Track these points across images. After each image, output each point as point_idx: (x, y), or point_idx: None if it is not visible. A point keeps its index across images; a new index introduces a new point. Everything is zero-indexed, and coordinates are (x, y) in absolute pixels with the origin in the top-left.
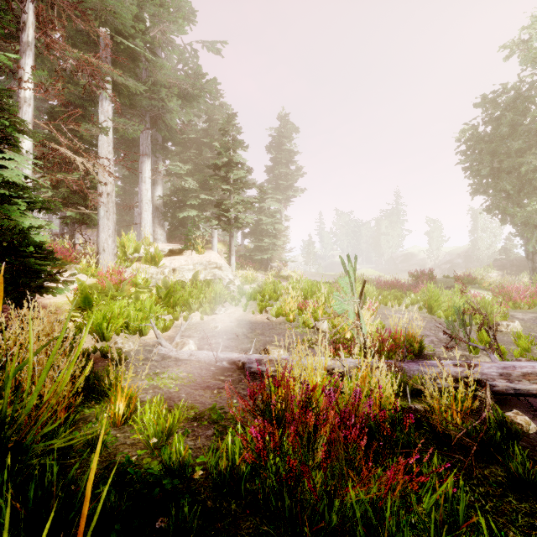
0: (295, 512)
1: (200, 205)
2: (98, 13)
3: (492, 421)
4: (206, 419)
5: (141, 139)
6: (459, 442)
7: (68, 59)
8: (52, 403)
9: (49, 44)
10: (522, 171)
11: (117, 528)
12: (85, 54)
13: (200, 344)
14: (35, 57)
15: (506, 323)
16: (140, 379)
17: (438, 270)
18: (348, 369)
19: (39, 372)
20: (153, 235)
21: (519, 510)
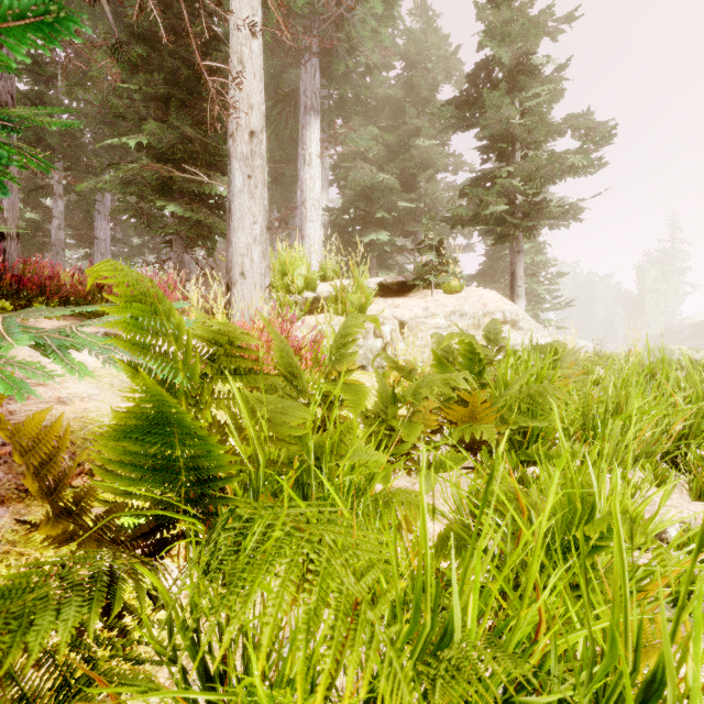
0: None
1: (391, 226)
2: None
3: None
4: None
5: (302, 82)
6: None
7: None
8: None
9: None
10: None
11: None
12: None
13: None
14: None
15: None
16: None
17: None
18: None
19: None
20: None
21: None
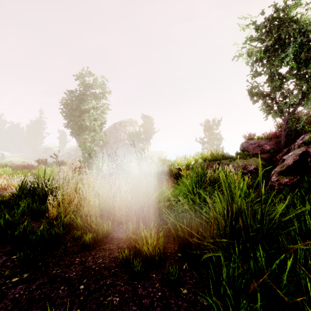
0: None
1: None
2: None
3: None
4: None
5: None
6: None
7: None
8: None
9: None
10: (79, 124)
11: None
12: None
13: None
14: None
15: None
16: None
17: (63, 157)
18: None
19: None
20: None
21: None
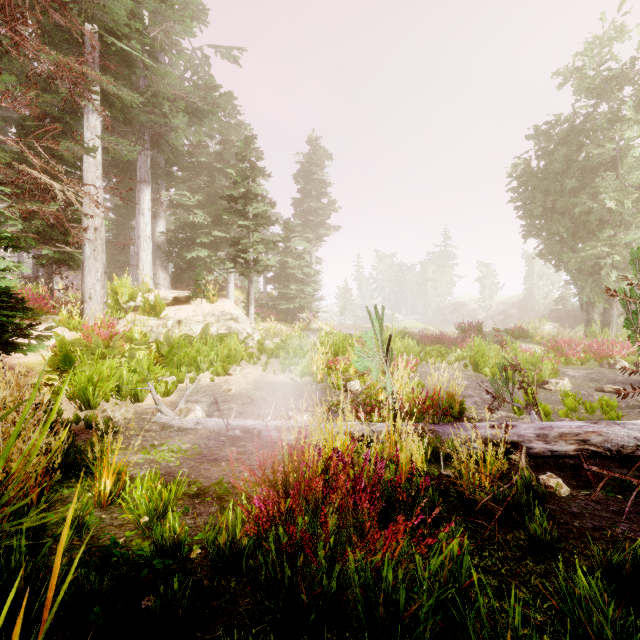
0: (296, 582)
1: (212, 244)
2: (83, 6)
3: (519, 484)
4: (211, 495)
5: (138, 162)
6: (485, 508)
7: (43, 62)
8: (20, 475)
9: (19, 42)
10: (575, 212)
11: (96, 610)
12: (65, 57)
13: (209, 410)
14: (0, 55)
15: (555, 381)
16: (134, 453)
17: (491, 322)
18: (378, 435)
19: (4, 445)
20: (153, 279)
21: (534, 572)
